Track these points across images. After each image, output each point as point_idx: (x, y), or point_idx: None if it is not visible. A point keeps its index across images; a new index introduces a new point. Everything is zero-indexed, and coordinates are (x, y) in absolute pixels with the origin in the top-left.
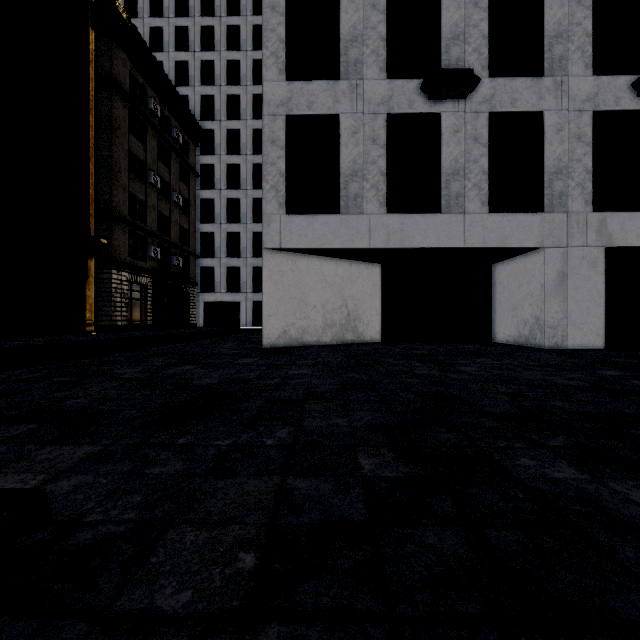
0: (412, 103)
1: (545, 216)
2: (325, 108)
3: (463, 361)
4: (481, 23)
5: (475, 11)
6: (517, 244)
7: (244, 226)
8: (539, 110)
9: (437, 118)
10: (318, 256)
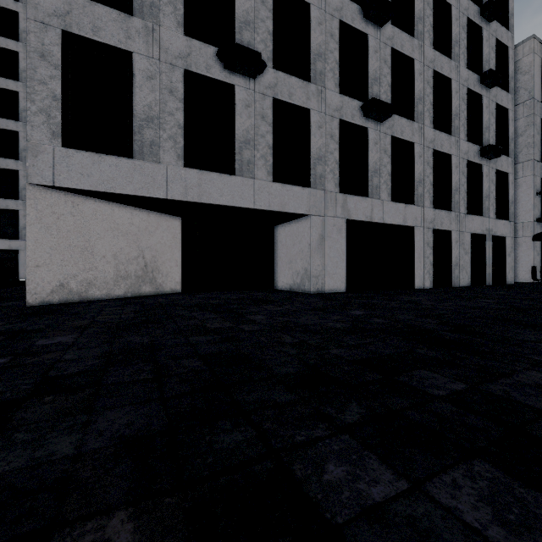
0: (209, 67)
1: (311, 191)
2: (115, 40)
3: (253, 309)
4: (267, 20)
5: (263, 8)
6: (293, 210)
7: (25, 164)
8: (307, 107)
9: (232, 89)
10: (109, 202)
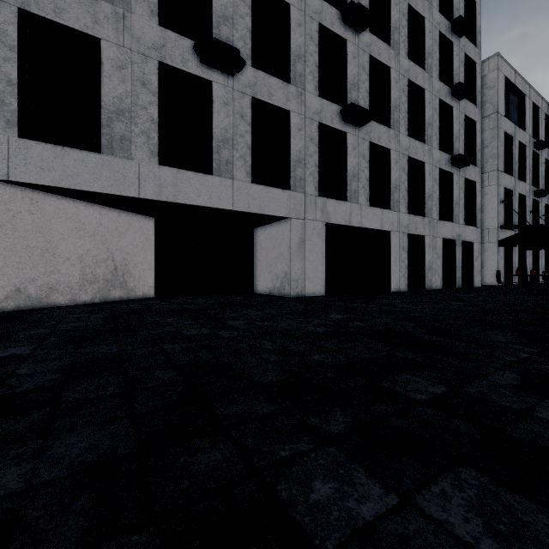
0: (185, 61)
1: (291, 193)
2: (81, 24)
3: (232, 314)
4: (246, 17)
5: (242, 4)
6: (273, 213)
7: None
8: (287, 109)
9: (209, 86)
10: (73, 199)
